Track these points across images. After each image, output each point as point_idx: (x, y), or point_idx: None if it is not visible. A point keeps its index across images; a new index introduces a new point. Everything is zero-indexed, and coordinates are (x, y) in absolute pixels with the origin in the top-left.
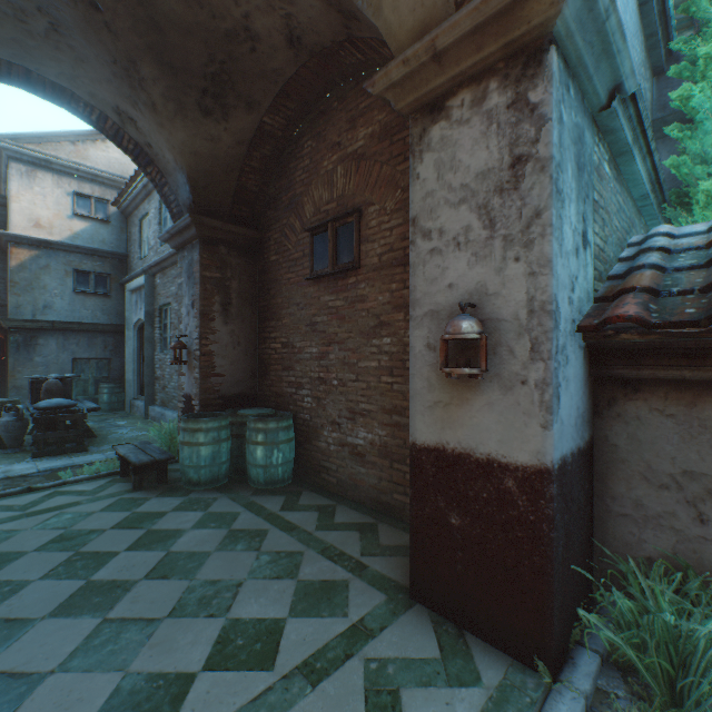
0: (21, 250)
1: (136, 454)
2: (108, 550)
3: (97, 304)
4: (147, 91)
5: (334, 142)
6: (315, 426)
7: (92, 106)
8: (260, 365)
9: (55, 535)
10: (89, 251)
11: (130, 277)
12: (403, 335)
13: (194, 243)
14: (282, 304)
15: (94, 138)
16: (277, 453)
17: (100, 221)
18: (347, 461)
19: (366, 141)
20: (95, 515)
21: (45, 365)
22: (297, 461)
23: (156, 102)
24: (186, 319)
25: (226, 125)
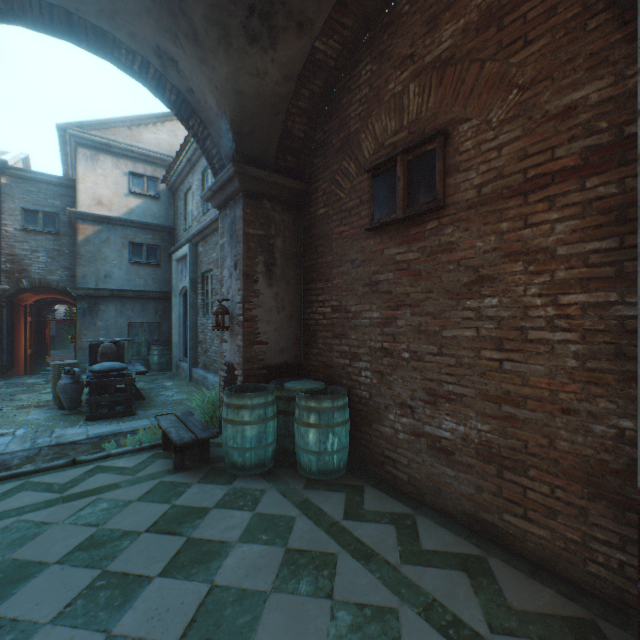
0: (86, 226)
1: (177, 429)
2: (139, 571)
3: (149, 273)
4: (187, 16)
5: (403, 56)
6: (376, 406)
7: (134, 51)
8: (305, 331)
9: (84, 537)
10: (142, 226)
11: (176, 247)
12: (521, 293)
13: (236, 198)
14: (331, 262)
15: (146, 122)
16: (332, 437)
17: (151, 198)
18: (424, 455)
19: (455, 40)
20: (131, 506)
21: (105, 329)
22: (351, 444)
23: (197, 30)
24: (228, 282)
25: (273, 54)
